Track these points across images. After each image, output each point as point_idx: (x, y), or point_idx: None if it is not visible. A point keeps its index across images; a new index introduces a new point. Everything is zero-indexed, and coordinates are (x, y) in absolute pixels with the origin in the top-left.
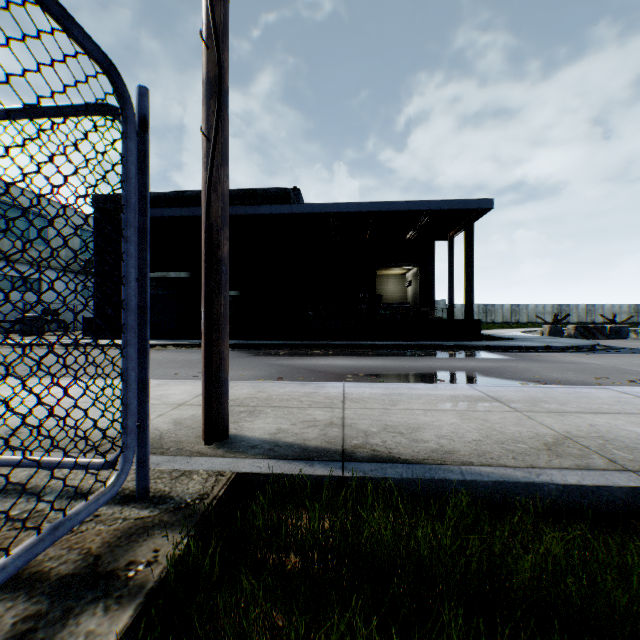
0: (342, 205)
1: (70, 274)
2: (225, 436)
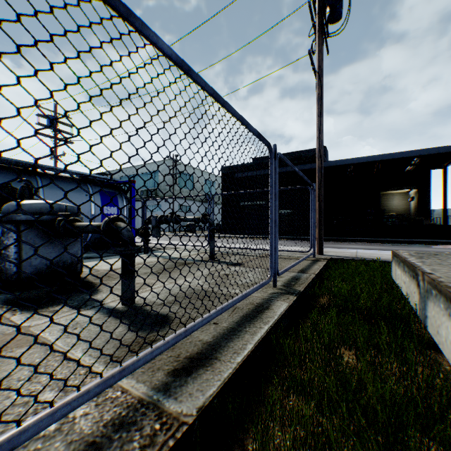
0: (355, 159)
1: (200, 203)
2: (322, 254)
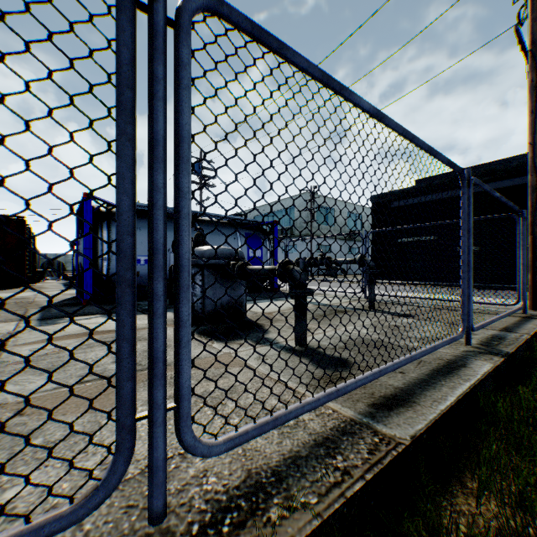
0: None
1: (342, 241)
2: None
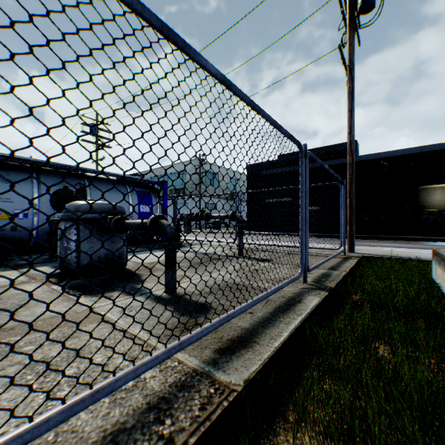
0: (389, 152)
1: (225, 200)
2: (353, 252)
